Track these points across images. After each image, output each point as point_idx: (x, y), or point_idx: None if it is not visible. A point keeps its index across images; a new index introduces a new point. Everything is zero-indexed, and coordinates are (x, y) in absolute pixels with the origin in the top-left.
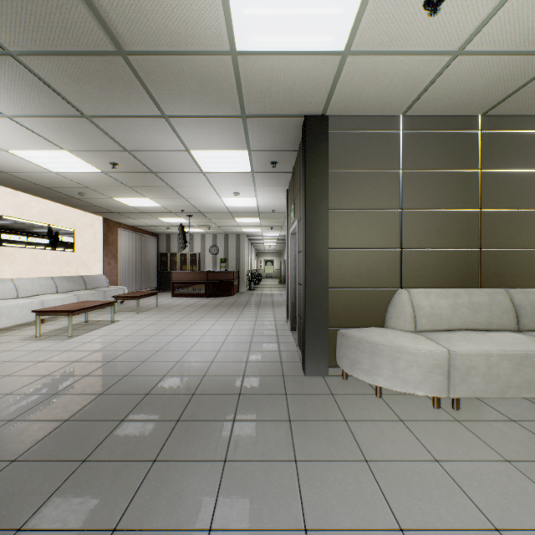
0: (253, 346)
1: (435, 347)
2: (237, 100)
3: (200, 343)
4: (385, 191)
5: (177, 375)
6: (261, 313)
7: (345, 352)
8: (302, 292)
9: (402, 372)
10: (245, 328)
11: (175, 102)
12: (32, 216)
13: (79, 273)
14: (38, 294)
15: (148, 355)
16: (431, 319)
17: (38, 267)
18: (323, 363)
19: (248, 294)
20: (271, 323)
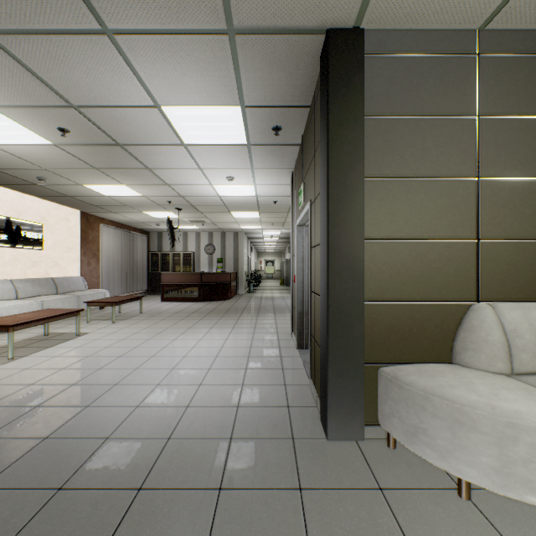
0: (249, 375)
1: None
2: None
3: (177, 371)
4: (453, 148)
5: (127, 438)
6: (260, 323)
7: (396, 408)
8: (320, 305)
9: (522, 466)
10: (240, 344)
11: None
12: None
13: (50, 275)
14: None
15: (98, 393)
16: None
17: None
18: (356, 419)
19: (247, 298)
20: (272, 337)
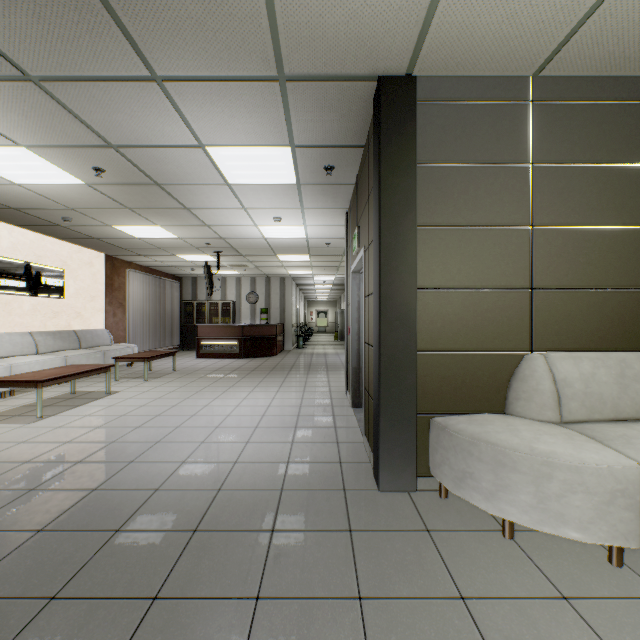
0: (299, 433)
1: (615, 458)
2: (270, 44)
3: (222, 429)
4: (506, 196)
5: (176, 489)
6: (311, 381)
7: (446, 456)
8: (373, 356)
9: (555, 501)
10: (288, 403)
11: (169, 47)
12: (1, 249)
13: (72, 327)
14: (8, 356)
15: (141, 450)
16: (586, 403)
17: (11, 318)
18: (409, 470)
19: (295, 354)
20: (324, 396)
